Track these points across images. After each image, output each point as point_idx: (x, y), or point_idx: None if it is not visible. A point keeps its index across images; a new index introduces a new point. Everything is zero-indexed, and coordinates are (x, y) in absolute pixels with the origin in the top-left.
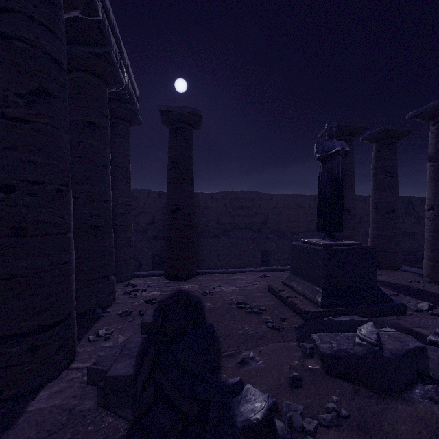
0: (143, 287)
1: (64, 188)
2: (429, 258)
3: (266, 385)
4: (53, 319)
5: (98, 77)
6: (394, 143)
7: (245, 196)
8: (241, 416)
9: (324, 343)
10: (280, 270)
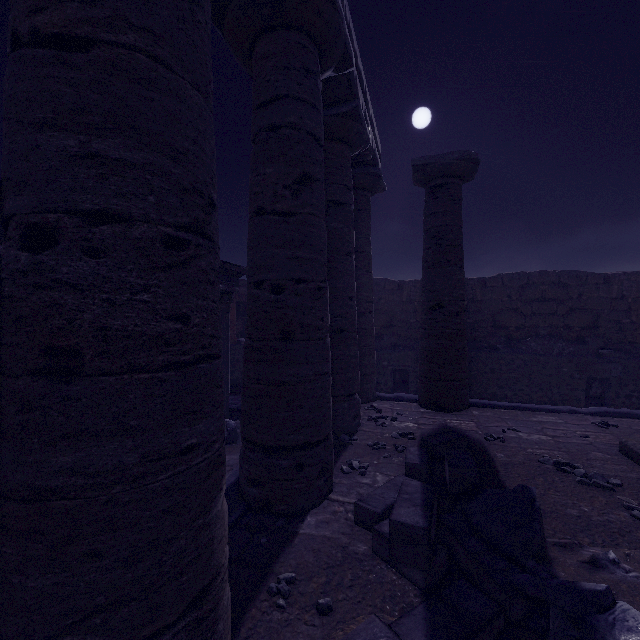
0: (391, 414)
1: (324, 285)
2: None
3: None
4: (316, 437)
5: (342, 142)
6: None
7: (548, 280)
8: None
9: None
10: None
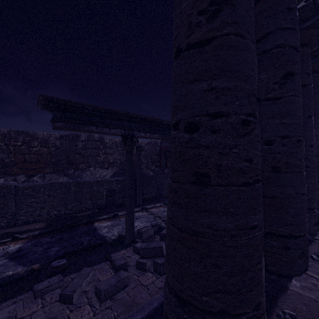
0: None
1: (301, 138)
2: None
3: None
4: (297, 233)
5: (303, 46)
6: None
7: None
8: None
9: None
10: None
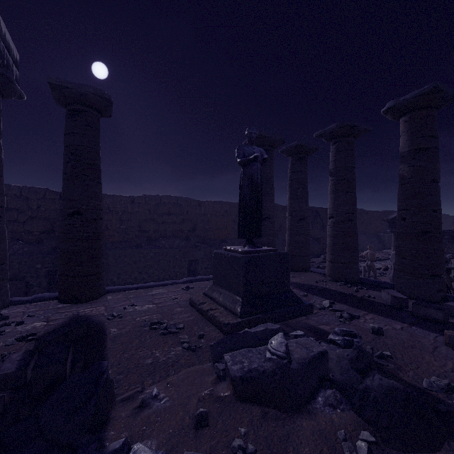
0: (19, 318)
1: None
2: (330, 260)
3: (166, 433)
4: None
5: None
6: (305, 158)
7: (172, 201)
8: None
9: (235, 365)
10: (206, 280)
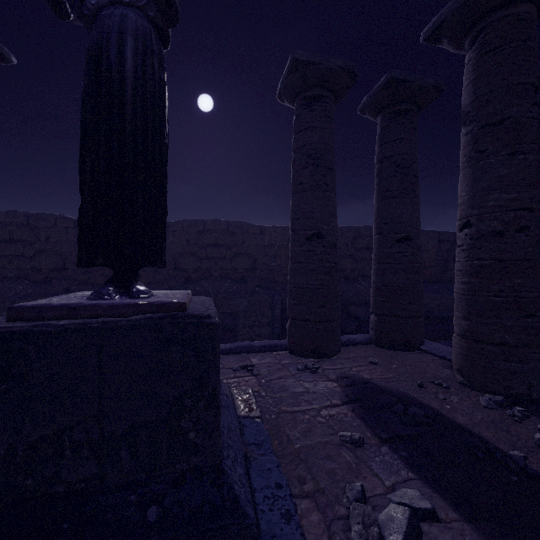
0: None
1: None
2: (461, 333)
3: None
4: None
5: None
6: (410, 112)
7: (220, 228)
8: None
9: None
10: None
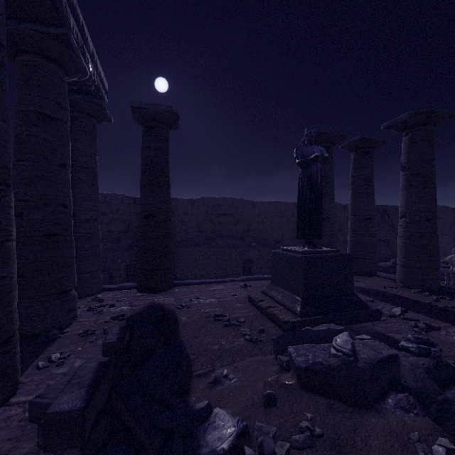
0: (111, 302)
1: (2, 187)
2: (401, 264)
3: (238, 406)
4: None
5: (54, 62)
6: (370, 152)
7: (227, 203)
8: (207, 447)
9: (299, 356)
10: (262, 279)
